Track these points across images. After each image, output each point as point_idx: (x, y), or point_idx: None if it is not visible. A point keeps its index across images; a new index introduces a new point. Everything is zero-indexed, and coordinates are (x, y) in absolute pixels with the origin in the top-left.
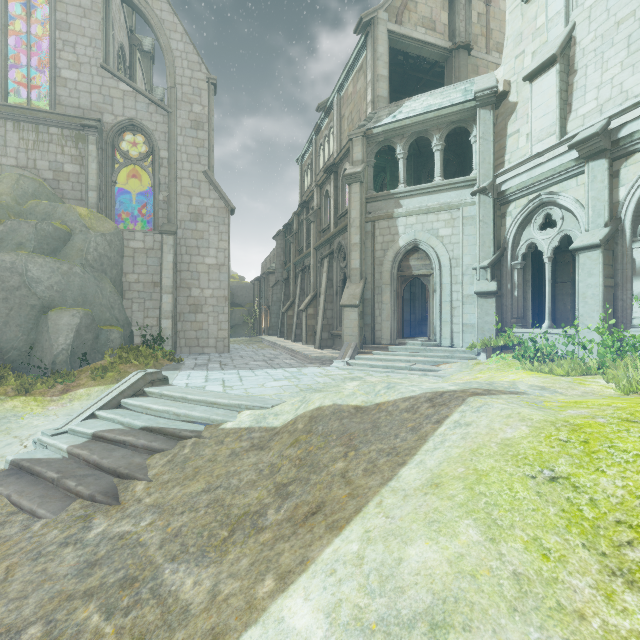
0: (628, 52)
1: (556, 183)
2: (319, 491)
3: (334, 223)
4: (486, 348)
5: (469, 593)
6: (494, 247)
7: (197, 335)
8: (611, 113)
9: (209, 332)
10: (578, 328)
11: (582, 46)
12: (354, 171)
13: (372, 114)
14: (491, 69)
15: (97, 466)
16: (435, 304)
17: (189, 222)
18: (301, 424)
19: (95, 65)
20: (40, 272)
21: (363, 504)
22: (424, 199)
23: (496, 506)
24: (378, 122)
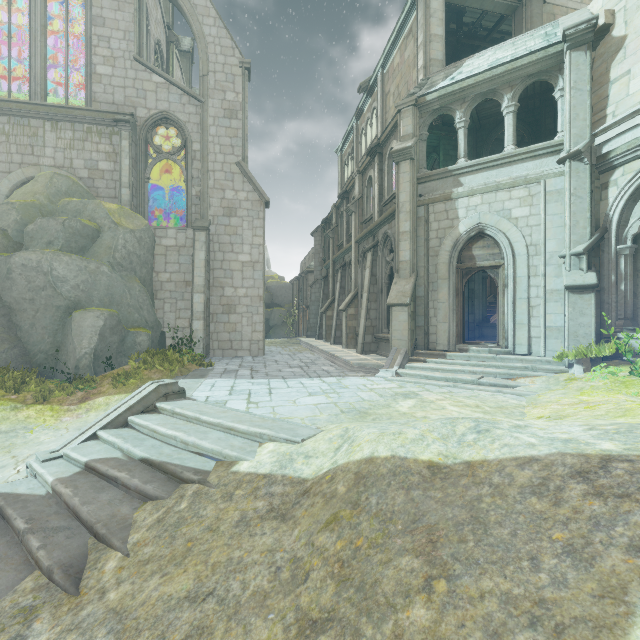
0: None
1: None
2: None
3: (378, 211)
4: (581, 358)
5: None
6: (591, 227)
7: (230, 337)
8: None
9: (243, 334)
10: None
11: None
12: (403, 146)
13: (424, 80)
14: None
15: (76, 514)
16: (506, 302)
17: (222, 217)
18: (342, 485)
19: (129, 58)
20: (66, 271)
21: None
22: (491, 174)
23: None
24: (432, 87)
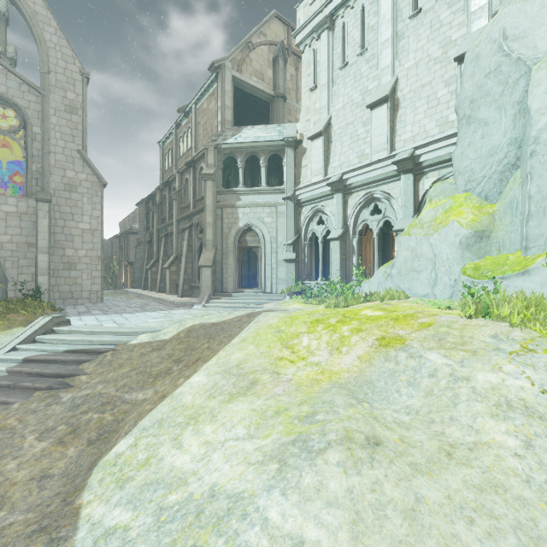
0: (351, 141)
1: (323, 200)
2: (197, 355)
3: (193, 204)
4: (290, 293)
5: (248, 358)
6: (295, 232)
7: (71, 289)
8: (344, 171)
9: (83, 286)
10: (331, 281)
11: (334, 129)
12: (208, 172)
13: (221, 132)
14: (298, 113)
15: (40, 375)
16: (262, 266)
17: (63, 192)
18: (183, 334)
19: None
20: None
21: (217, 352)
22: (255, 197)
23: (261, 340)
24: (225, 140)
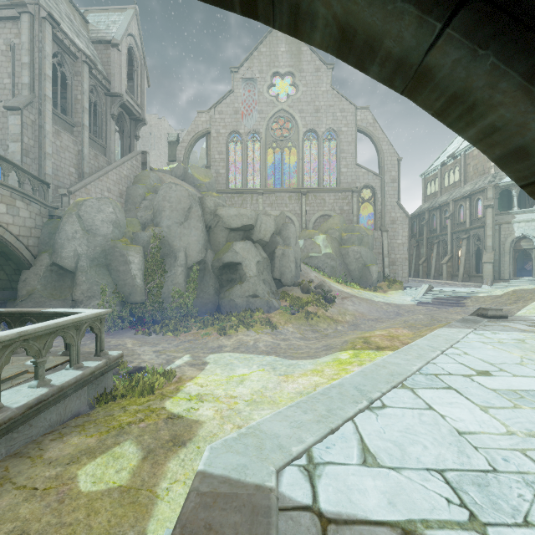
0: None
1: None
2: (529, 298)
3: (469, 222)
4: None
5: None
6: None
7: (393, 275)
8: None
9: (398, 274)
10: None
11: None
12: (489, 204)
13: (496, 174)
14: None
15: (447, 303)
16: None
17: (390, 225)
18: (510, 293)
19: (353, 164)
20: (363, 252)
21: None
22: (529, 215)
23: None
24: (501, 180)
